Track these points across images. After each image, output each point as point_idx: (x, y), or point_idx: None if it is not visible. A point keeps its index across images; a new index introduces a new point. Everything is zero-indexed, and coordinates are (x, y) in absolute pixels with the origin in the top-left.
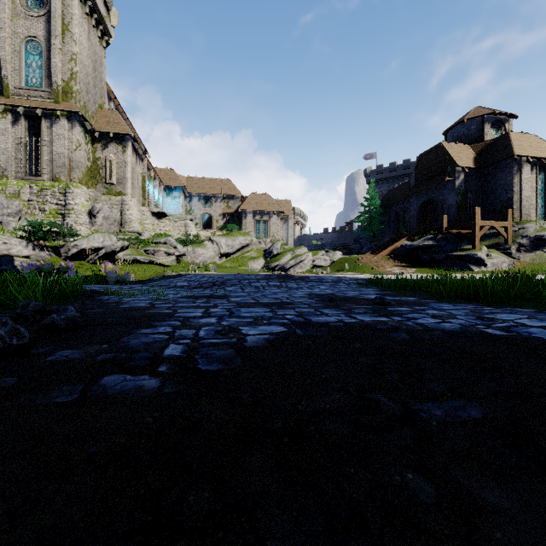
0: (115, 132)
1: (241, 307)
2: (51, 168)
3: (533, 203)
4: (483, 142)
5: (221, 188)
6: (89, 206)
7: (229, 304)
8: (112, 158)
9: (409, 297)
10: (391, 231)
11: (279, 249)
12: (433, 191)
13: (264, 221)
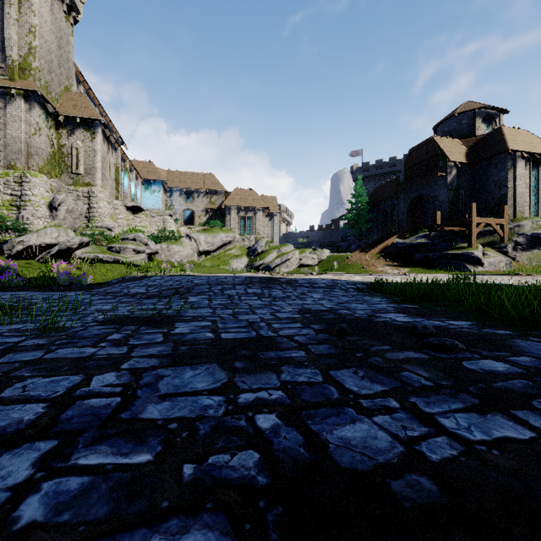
0: (82, 117)
1: (171, 364)
2: (5, 154)
3: (527, 200)
4: (474, 136)
5: (203, 182)
6: (49, 198)
7: (156, 351)
8: (79, 145)
9: (452, 318)
10: (378, 229)
11: (264, 247)
12: (424, 187)
13: (249, 217)
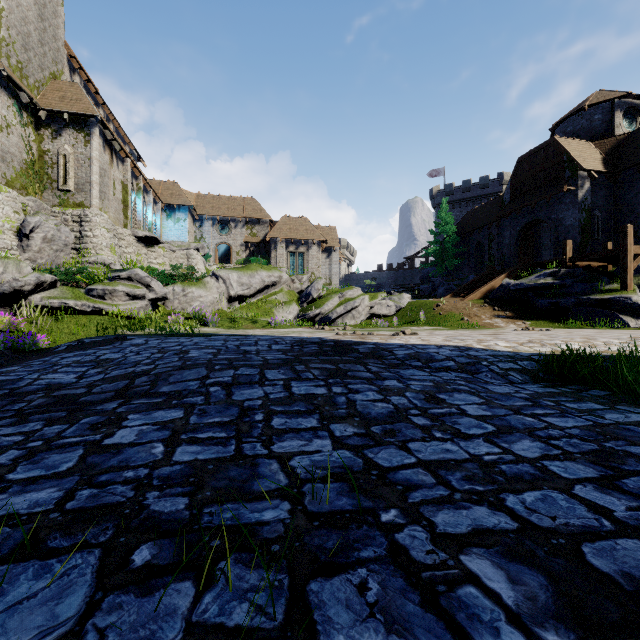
0: (72, 112)
1: None
2: None
3: None
4: (613, 137)
5: (243, 209)
6: (19, 221)
7: None
8: (67, 151)
9: None
10: (470, 267)
11: (321, 290)
12: (541, 208)
13: (301, 253)
